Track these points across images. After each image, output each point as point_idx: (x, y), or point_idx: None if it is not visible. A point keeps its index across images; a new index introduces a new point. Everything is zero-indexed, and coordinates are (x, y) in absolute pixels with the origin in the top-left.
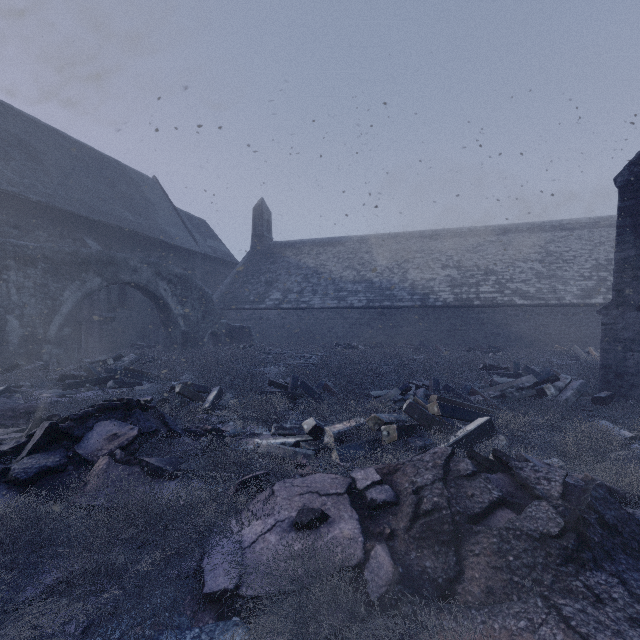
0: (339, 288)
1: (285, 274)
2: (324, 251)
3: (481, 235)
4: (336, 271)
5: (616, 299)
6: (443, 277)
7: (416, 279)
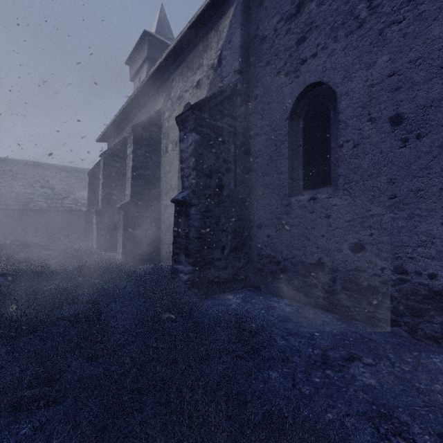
0: None
1: None
2: None
3: (69, 171)
4: None
5: (88, 210)
6: (41, 193)
7: (21, 192)
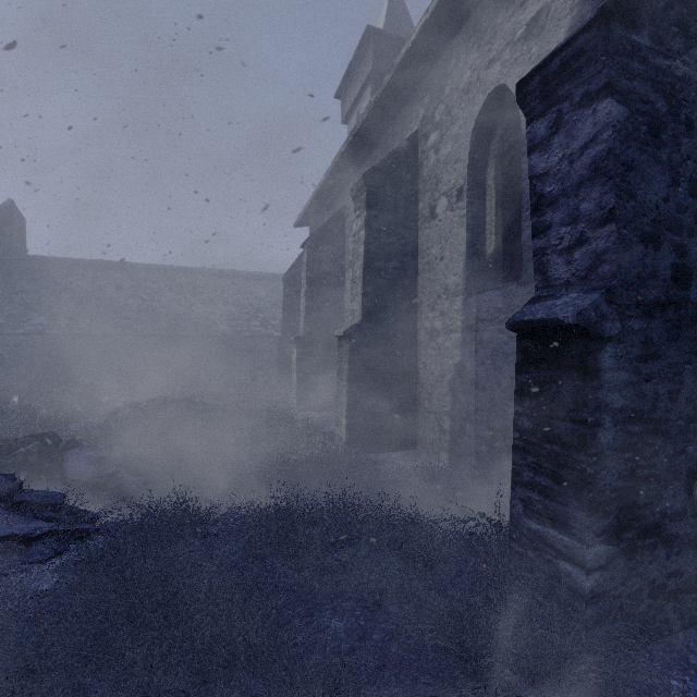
0: (122, 316)
1: (51, 296)
2: (104, 275)
3: (258, 279)
4: (119, 298)
5: (283, 336)
6: (224, 312)
7: (201, 312)
